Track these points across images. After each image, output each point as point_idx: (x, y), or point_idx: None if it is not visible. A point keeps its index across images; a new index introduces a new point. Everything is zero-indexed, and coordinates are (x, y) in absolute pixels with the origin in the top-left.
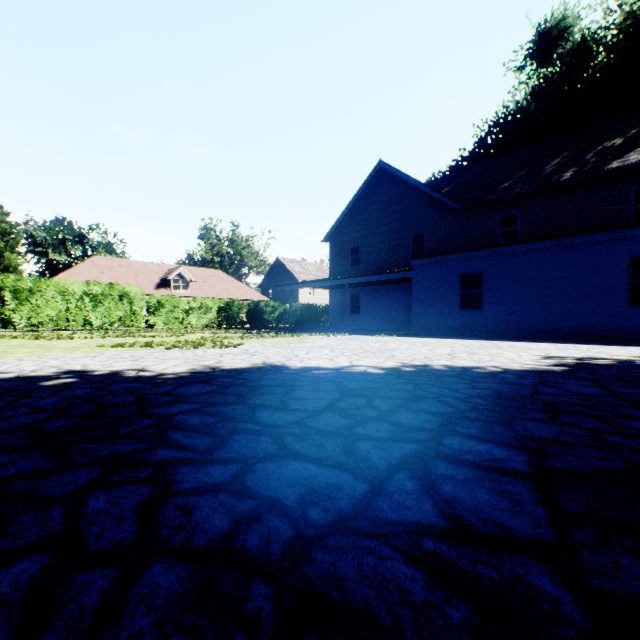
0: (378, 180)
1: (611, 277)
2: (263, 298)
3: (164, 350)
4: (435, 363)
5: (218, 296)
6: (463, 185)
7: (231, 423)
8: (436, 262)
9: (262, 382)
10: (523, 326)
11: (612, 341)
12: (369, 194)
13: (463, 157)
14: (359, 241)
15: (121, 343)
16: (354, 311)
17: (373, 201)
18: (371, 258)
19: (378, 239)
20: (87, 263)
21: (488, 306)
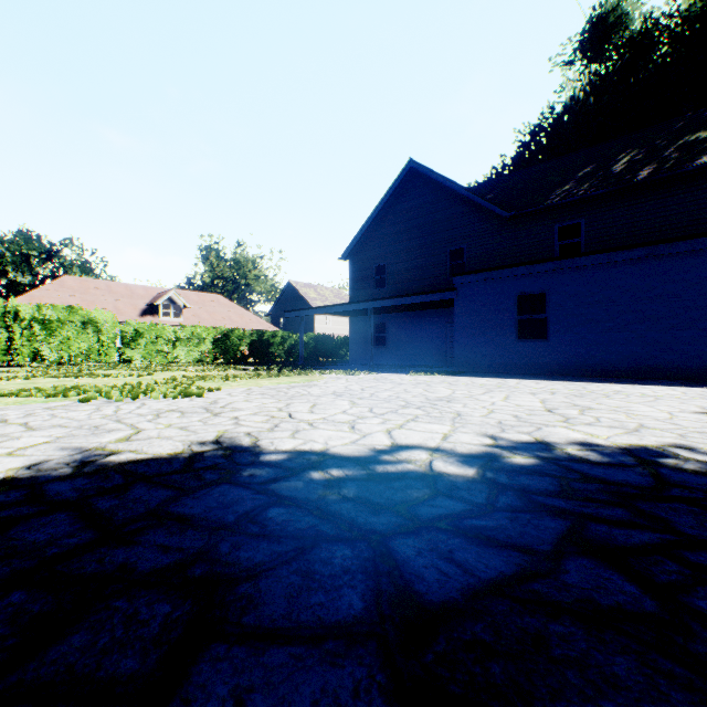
0: (408, 184)
1: None
2: (269, 327)
3: (75, 403)
4: (554, 436)
5: (217, 325)
6: (510, 190)
7: None
8: (485, 279)
9: (138, 547)
10: (602, 361)
11: None
12: (397, 201)
13: (504, 164)
14: (385, 258)
15: (23, 389)
16: (379, 343)
17: (402, 209)
18: (399, 278)
19: (408, 255)
20: (54, 284)
21: (555, 335)
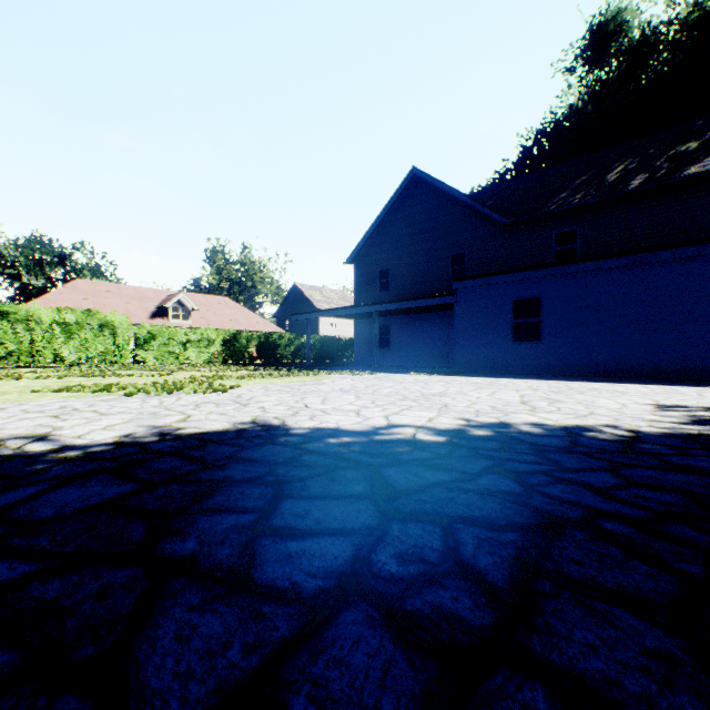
0: (411, 191)
1: (703, 301)
2: (276, 329)
3: (122, 397)
4: (515, 419)
5: (225, 327)
6: (510, 197)
7: (23, 704)
8: (483, 285)
9: (230, 470)
10: (591, 362)
11: (707, 381)
12: (401, 207)
13: (507, 169)
14: (389, 262)
15: (70, 386)
16: (383, 344)
17: (405, 215)
18: (403, 282)
19: (411, 260)
20: (67, 288)
21: (547, 338)
